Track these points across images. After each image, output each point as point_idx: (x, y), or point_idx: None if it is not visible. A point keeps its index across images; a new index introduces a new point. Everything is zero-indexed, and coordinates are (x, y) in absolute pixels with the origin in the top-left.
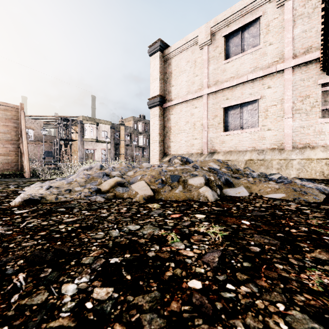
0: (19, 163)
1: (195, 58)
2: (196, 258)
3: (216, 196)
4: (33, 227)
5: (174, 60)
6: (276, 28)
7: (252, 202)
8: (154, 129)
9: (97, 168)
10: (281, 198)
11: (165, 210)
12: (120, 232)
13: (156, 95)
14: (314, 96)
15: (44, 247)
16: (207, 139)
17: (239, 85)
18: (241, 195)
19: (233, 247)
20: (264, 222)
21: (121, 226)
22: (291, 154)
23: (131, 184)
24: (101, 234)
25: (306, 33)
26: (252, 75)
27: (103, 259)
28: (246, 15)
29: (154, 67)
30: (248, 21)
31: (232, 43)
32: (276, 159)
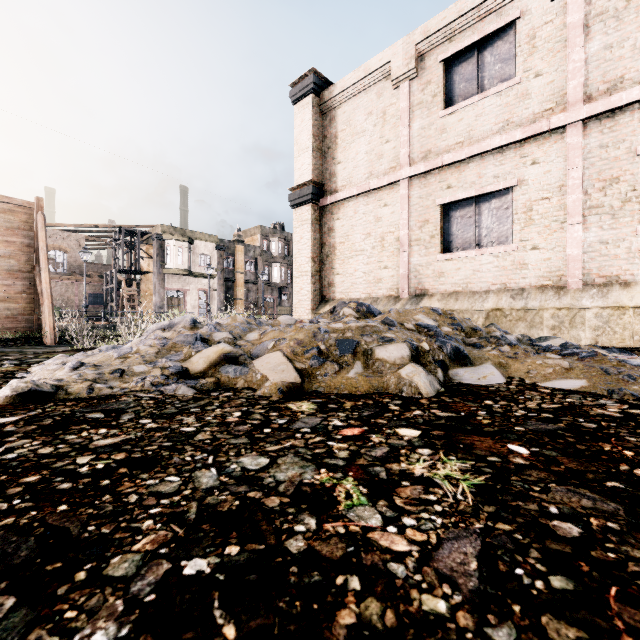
0: (35, 317)
1: (384, 107)
2: (417, 559)
3: (437, 385)
4: (15, 463)
5: (342, 111)
6: (549, 41)
7: (519, 399)
8: (302, 249)
9: (185, 326)
10: (579, 390)
11: (328, 418)
12: (221, 475)
13: (305, 181)
14: (628, 180)
15: (21, 519)
16: (408, 267)
17: (473, 159)
18: (490, 382)
19: (508, 523)
20: (563, 450)
21: (223, 460)
22: (581, 299)
23: (254, 358)
24: (172, 482)
25: (612, 51)
26: (499, 139)
27: (166, 563)
28: (488, 17)
29: (302, 125)
30: (492, 30)
31: (458, 76)
32: (551, 308)
